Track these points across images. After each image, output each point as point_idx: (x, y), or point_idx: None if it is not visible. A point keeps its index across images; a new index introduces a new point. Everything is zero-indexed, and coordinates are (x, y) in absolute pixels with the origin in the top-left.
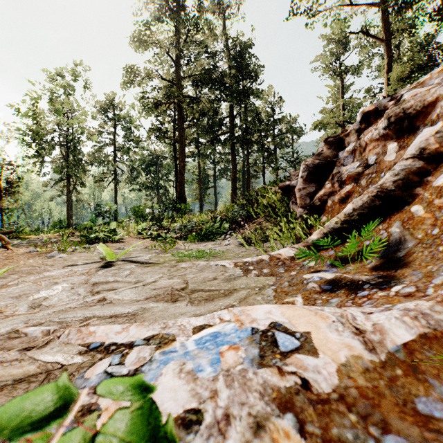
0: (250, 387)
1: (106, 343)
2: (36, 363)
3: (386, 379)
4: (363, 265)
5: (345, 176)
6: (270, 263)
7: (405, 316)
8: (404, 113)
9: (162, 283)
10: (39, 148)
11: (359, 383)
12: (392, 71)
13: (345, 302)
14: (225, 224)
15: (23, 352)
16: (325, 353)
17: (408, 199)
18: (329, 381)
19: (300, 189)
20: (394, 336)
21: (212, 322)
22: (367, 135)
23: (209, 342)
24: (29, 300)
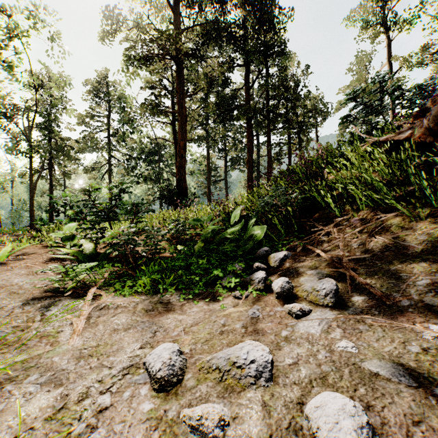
0: None
1: None
2: None
3: None
4: None
5: None
6: None
7: None
8: None
9: None
10: None
11: None
12: None
13: None
14: (253, 228)
15: None
16: None
17: None
18: None
19: None
20: None
21: None
22: None
23: None
24: None
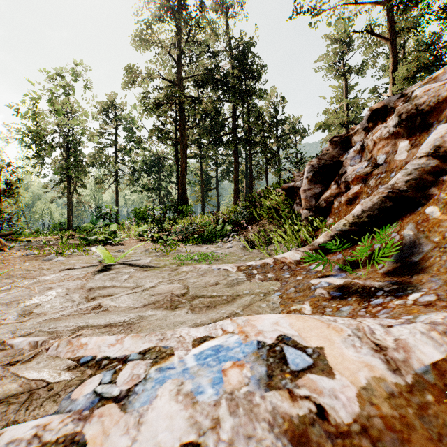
0: (258, 414)
1: (97, 357)
2: (19, 381)
3: (415, 407)
4: (375, 270)
5: (353, 177)
6: (274, 267)
7: (432, 331)
8: (416, 110)
9: (161, 288)
10: (38, 149)
11: (384, 411)
12: (398, 71)
13: (358, 311)
14: (227, 226)
15: (6, 367)
16: (342, 373)
17: (421, 200)
18: (348, 409)
19: (305, 190)
20: (420, 354)
21: (213, 333)
22: (376, 133)
23: (210, 358)
24: (20, 307)
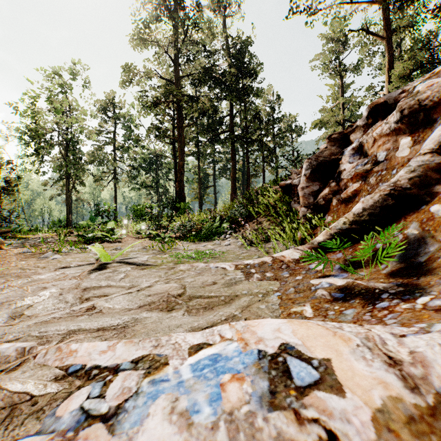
0: None
1: (87, 366)
2: (1, 394)
3: (439, 433)
4: (377, 270)
5: (352, 174)
6: (273, 266)
7: None
8: (419, 105)
9: (158, 288)
10: (38, 147)
11: (404, 439)
12: (394, 69)
13: (363, 315)
14: (225, 224)
15: None
16: (353, 391)
17: (425, 198)
18: (363, 435)
19: (303, 187)
20: (440, 370)
21: (211, 340)
22: (377, 130)
23: (207, 369)
24: (11, 308)
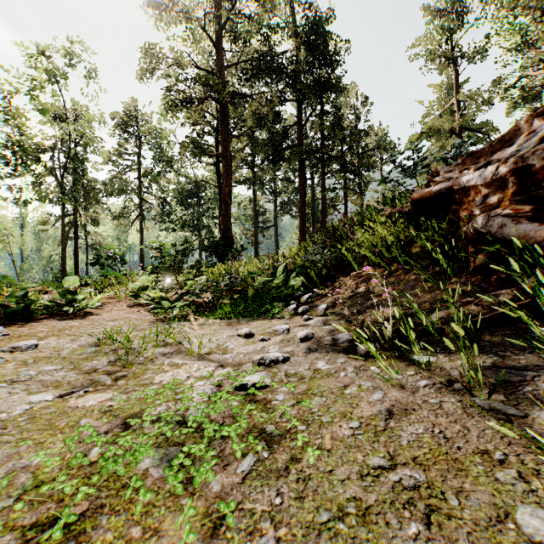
0: None
1: None
2: None
3: None
4: None
5: None
6: None
7: None
8: None
9: None
10: (17, 165)
11: None
12: None
13: None
14: (294, 279)
15: None
16: None
17: None
18: None
19: None
20: None
21: None
22: None
23: None
24: None
